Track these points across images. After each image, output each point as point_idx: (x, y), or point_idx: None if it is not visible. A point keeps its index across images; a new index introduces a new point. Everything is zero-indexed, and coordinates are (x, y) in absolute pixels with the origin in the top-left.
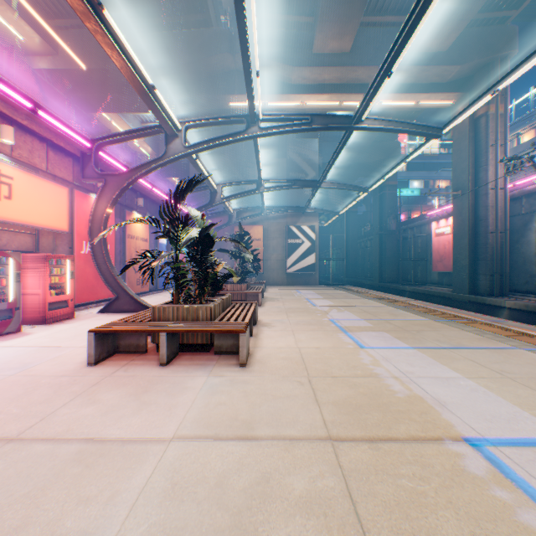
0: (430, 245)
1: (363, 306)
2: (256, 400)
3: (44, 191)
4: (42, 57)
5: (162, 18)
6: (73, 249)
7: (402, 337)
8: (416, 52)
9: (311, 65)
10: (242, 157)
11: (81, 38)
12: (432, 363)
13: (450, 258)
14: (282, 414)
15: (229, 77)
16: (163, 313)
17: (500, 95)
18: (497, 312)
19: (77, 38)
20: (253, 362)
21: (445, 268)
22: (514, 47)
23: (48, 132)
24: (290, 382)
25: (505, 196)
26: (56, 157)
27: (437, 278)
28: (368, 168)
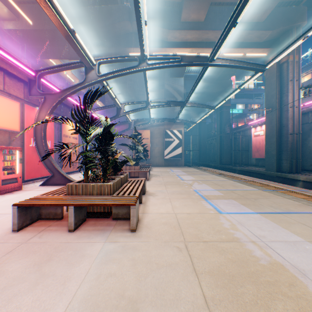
0: (251, 142)
1: (214, 180)
2: (142, 270)
3: (1, 103)
4: (9, 21)
5: None
6: (23, 143)
7: (246, 204)
8: (245, 22)
9: (180, 29)
10: (137, 88)
11: (34, 10)
12: (276, 227)
13: (263, 150)
14: (165, 289)
15: (128, 36)
16: (75, 189)
17: (295, 49)
18: (295, 183)
19: (31, 10)
20: (141, 227)
21: (260, 156)
22: (304, 20)
23: (4, 64)
24: (170, 248)
25: (299, 111)
26: (11, 82)
27: (255, 162)
28: (213, 96)
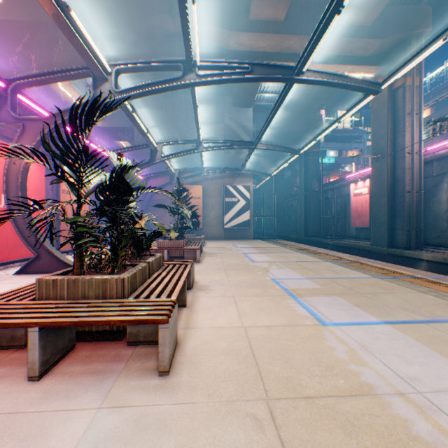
0: (349, 204)
1: (301, 262)
2: None
3: None
4: None
5: None
6: None
7: (362, 305)
8: (344, 24)
9: (248, 31)
10: (183, 122)
11: None
12: (431, 355)
13: (368, 215)
14: None
15: (169, 40)
16: (53, 288)
17: (415, 68)
18: (415, 264)
19: None
20: (181, 362)
21: (362, 224)
22: (428, 25)
23: None
24: (239, 420)
25: (420, 159)
26: None
27: (355, 233)
28: (294, 137)
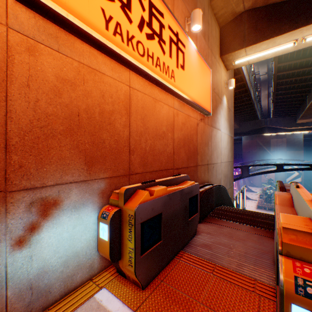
0: None
1: None
2: None
3: None
4: None
5: (243, 121)
6: None
7: None
8: None
9: (295, 127)
10: (263, 138)
11: None
12: None
13: None
14: None
15: (263, 128)
16: (264, 204)
17: None
18: None
19: None
20: None
21: None
22: None
23: None
24: None
25: None
26: None
27: None
28: None
